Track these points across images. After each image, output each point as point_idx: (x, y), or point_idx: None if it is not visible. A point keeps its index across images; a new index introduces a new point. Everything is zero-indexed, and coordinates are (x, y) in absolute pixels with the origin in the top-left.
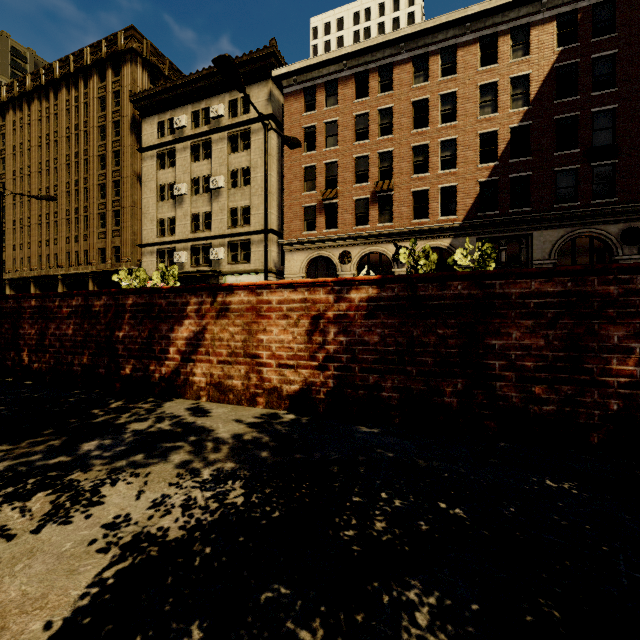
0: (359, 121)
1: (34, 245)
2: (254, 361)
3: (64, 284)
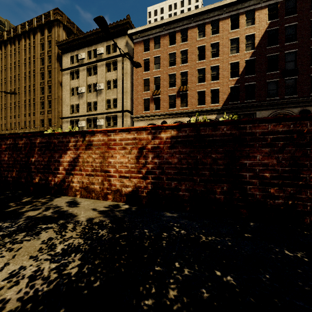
0: (171, 56)
1: (8, 118)
2: (106, 174)
3: None
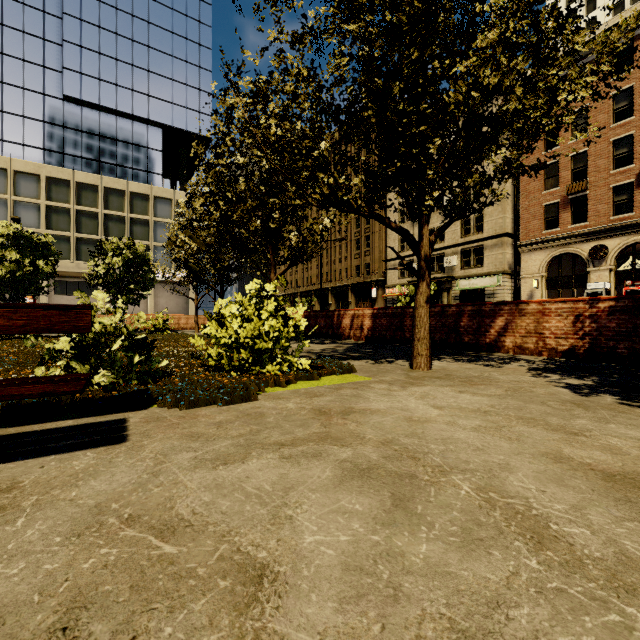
0: (618, 99)
1: (314, 268)
2: (540, 336)
3: (332, 294)
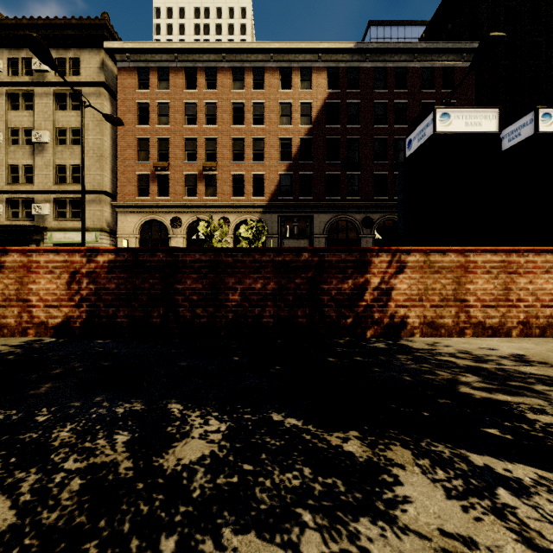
0: (189, 108)
1: None
2: (26, 304)
3: None
